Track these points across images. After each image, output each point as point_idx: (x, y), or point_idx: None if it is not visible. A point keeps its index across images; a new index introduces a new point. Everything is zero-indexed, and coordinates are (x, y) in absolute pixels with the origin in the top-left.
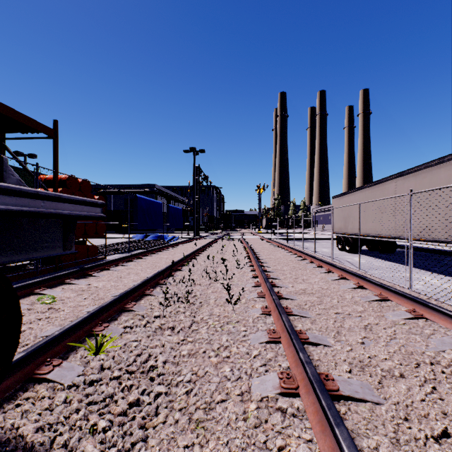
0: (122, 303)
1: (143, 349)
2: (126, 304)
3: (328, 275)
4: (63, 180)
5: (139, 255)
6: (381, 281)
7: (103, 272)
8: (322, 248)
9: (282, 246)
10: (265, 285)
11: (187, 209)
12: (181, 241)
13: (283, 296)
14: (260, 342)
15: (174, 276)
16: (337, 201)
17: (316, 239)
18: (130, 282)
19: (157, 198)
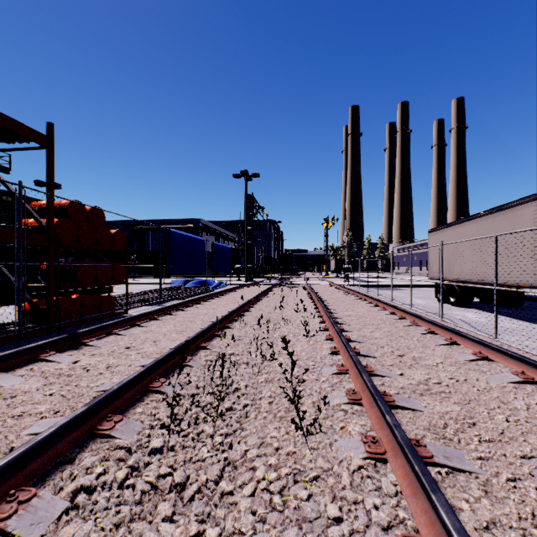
0: (95, 418)
1: None
2: (101, 421)
3: (453, 349)
4: (64, 207)
5: (168, 309)
6: None
7: (107, 339)
8: (414, 299)
9: (363, 297)
10: (358, 375)
11: (238, 248)
12: (229, 289)
13: (396, 404)
14: None
15: (207, 348)
16: (435, 236)
17: (403, 285)
18: (138, 358)
19: (202, 236)
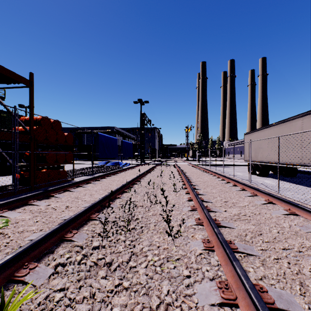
0: (63, 231)
1: (66, 306)
2: (66, 233)
3: (254, 198)
4: (38, 120)
5: (97, 178)
6: (305, 205)
7: (64, 193)
8: (236, 172)
9: (207, 171)
10: (202, 211)
11: (136, 143)
12: (131, 167)
13: (221, 225)
14: (210, 303)
15: (120, 198)
16: (248, 137)
17: (230, 165)
18: (82, 203)
19: (116, 136)
